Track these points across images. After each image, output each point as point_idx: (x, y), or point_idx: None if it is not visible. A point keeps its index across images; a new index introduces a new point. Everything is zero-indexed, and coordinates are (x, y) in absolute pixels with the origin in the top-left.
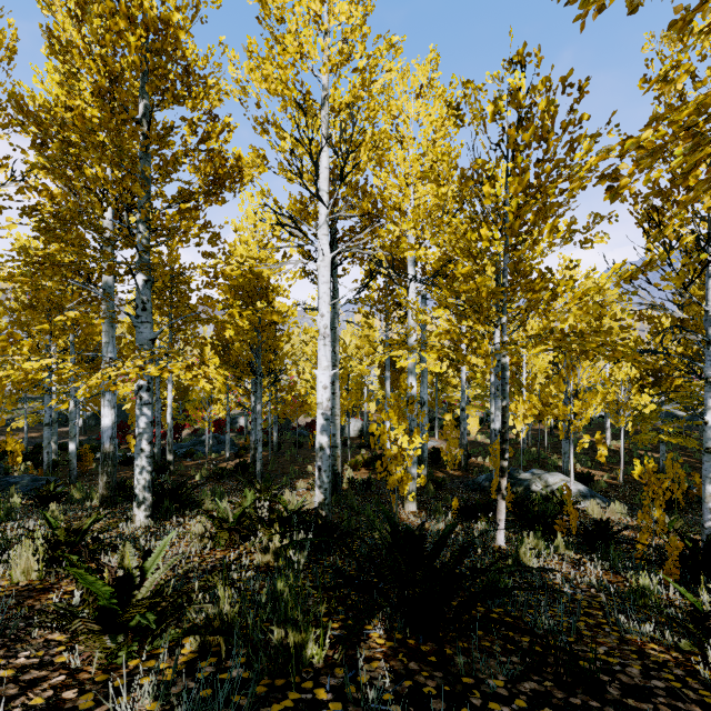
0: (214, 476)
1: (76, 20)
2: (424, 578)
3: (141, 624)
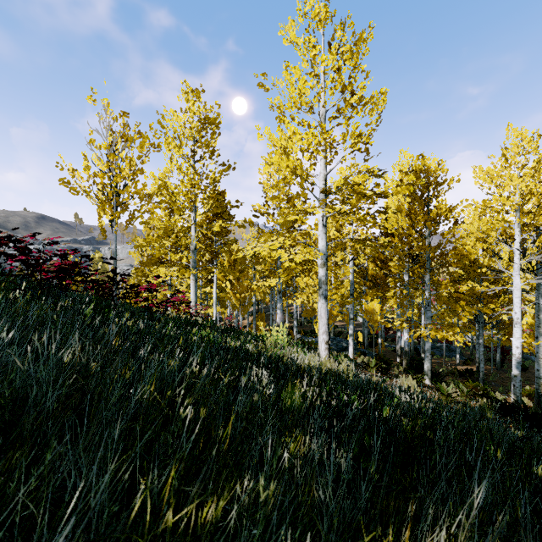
0: (451, 373)
1: (408, 217)
2: (527, 417)
3: (450, 397)
